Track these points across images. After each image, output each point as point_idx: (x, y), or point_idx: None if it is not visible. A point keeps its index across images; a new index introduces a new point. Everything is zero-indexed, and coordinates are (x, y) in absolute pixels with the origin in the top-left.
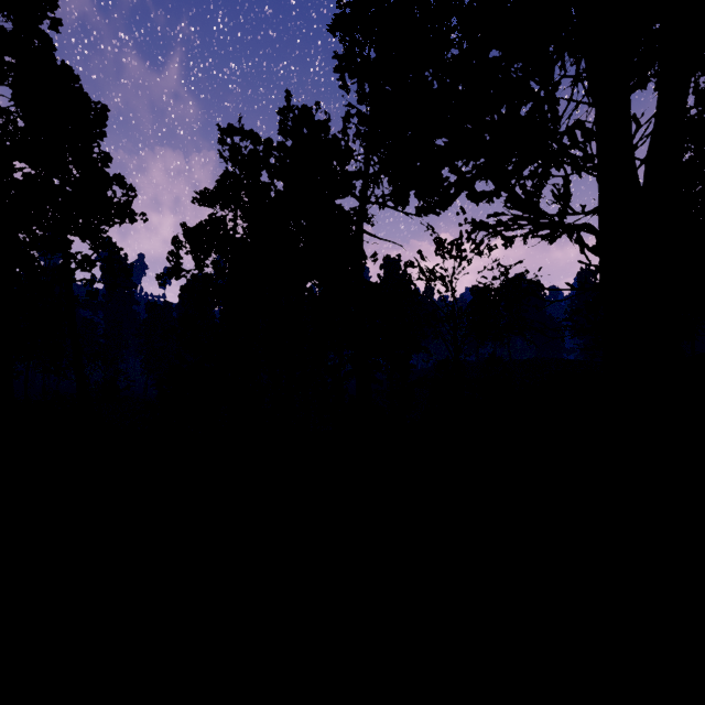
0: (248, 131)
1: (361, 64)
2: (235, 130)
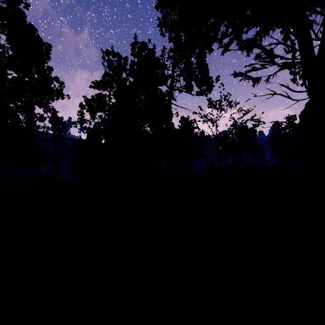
0: (116, 53)
1: (170, 23)
2: (109, 52)
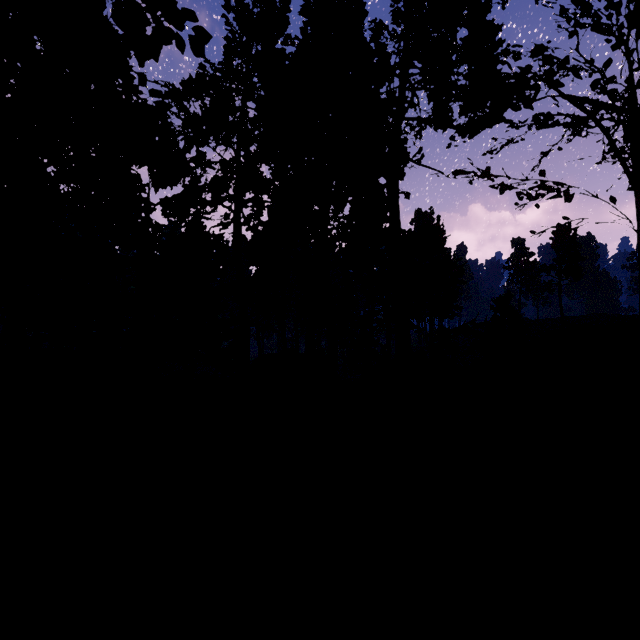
0: None
1: None
2: None
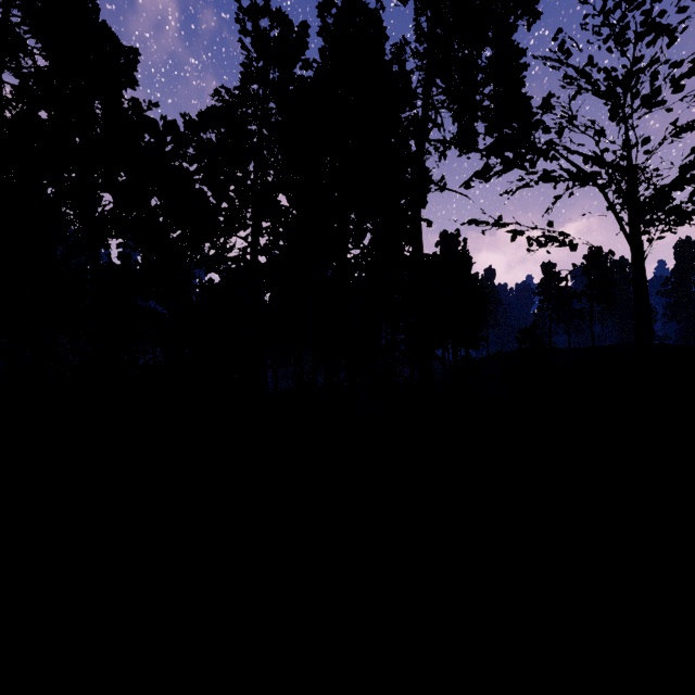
0: (275, 10)
1: None
2: (258, 9)
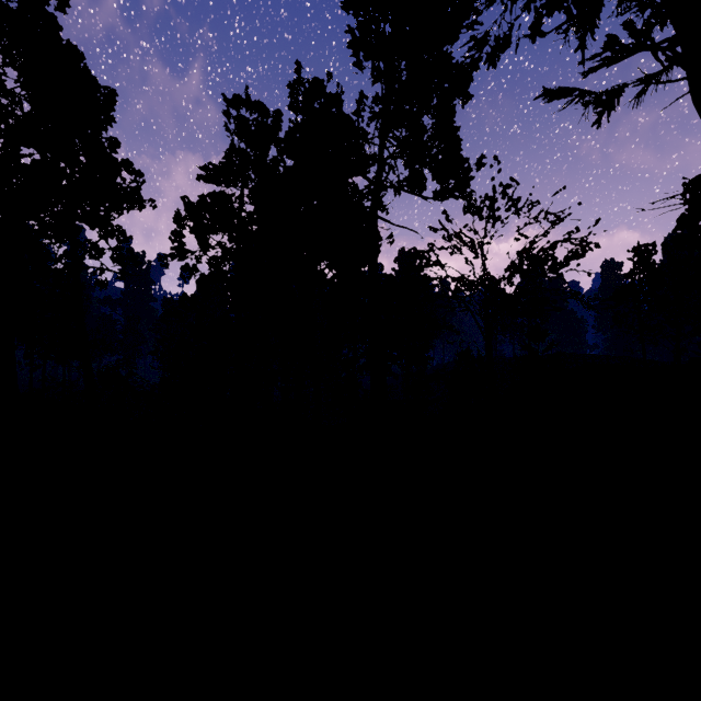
0: (255, 102)
1: (376, 39)
2: (241, 101)
